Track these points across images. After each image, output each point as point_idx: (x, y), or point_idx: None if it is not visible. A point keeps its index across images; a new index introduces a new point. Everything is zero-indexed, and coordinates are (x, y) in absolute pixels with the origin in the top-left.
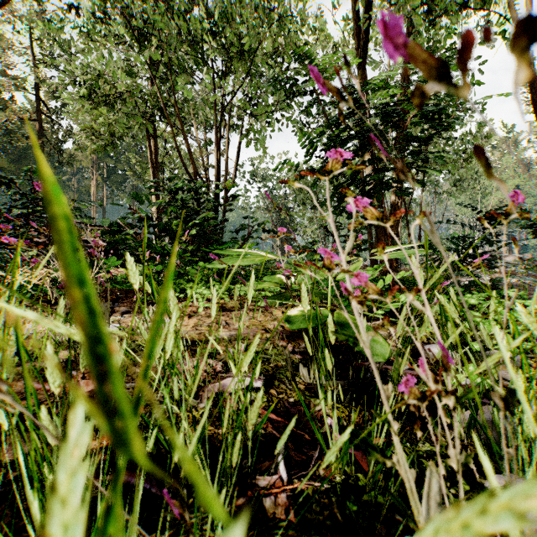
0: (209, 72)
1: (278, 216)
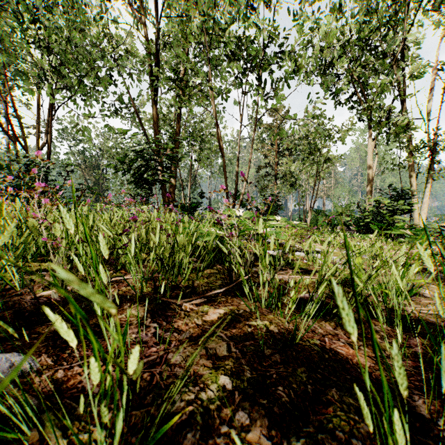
0: (49, 85)
1: (92, 174)
